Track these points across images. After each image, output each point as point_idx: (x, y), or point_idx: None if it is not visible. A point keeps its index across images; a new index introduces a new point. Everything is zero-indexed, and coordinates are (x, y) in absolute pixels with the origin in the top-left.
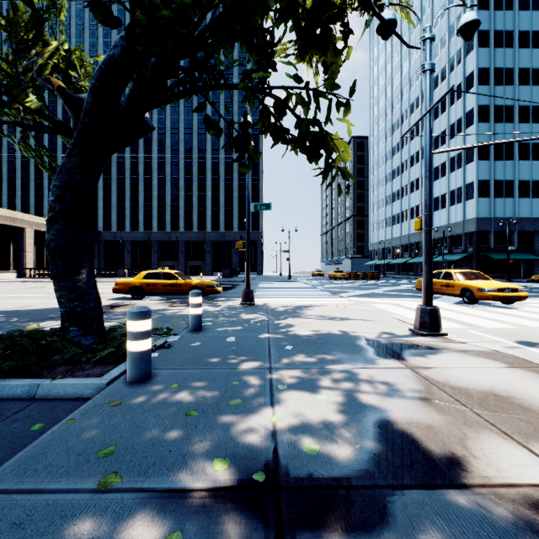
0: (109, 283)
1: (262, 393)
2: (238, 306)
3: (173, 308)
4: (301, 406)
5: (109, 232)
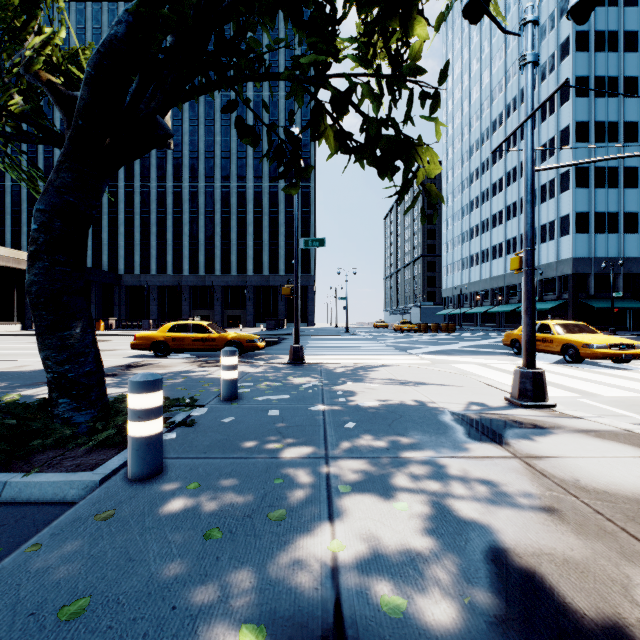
0: (130, 336)
1: (316, 499)
2: (285, 367)
3: (204, 369)
4: (372, 521)
5: (131, 276)
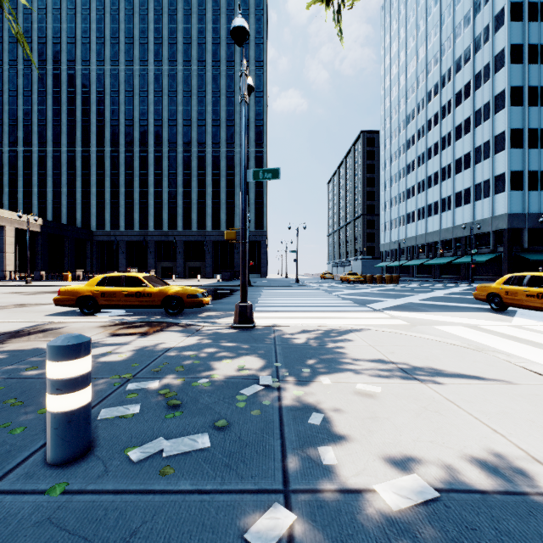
0: None
1: None
2: (227, 334)
3: (110, 341)
4: None
5: (102, 232)
